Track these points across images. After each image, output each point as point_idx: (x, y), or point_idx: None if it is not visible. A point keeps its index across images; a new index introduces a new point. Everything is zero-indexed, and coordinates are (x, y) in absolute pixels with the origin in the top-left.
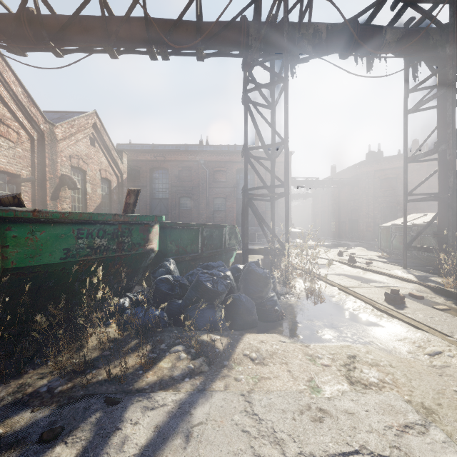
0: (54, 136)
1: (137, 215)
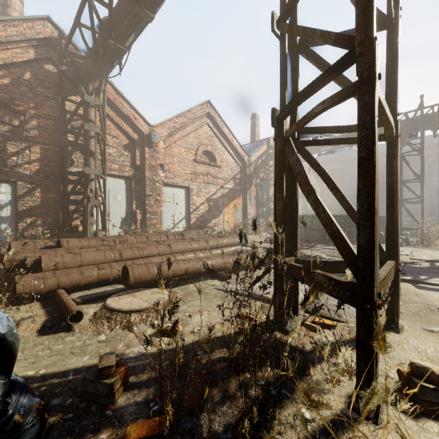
0: None
1: None
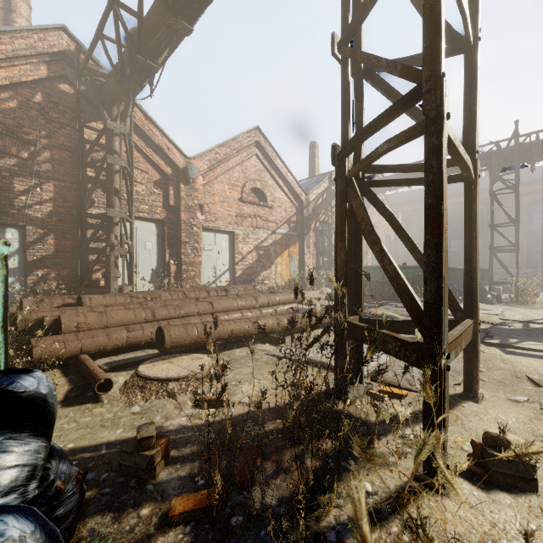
0: None
1: None
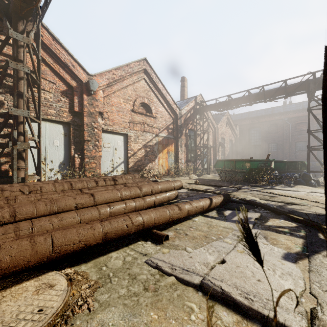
0: (218, 128)
1: (269, 159)
